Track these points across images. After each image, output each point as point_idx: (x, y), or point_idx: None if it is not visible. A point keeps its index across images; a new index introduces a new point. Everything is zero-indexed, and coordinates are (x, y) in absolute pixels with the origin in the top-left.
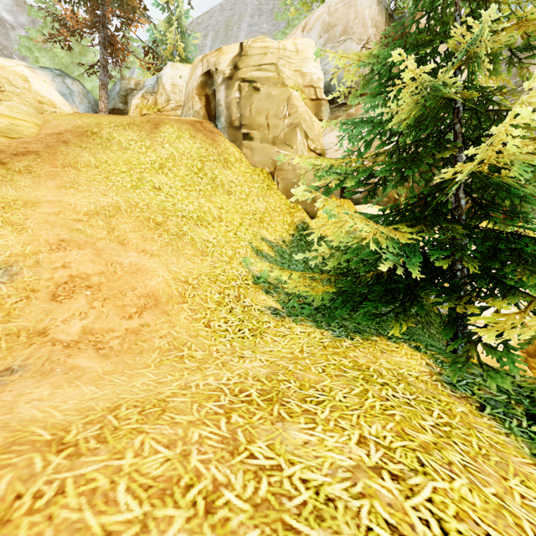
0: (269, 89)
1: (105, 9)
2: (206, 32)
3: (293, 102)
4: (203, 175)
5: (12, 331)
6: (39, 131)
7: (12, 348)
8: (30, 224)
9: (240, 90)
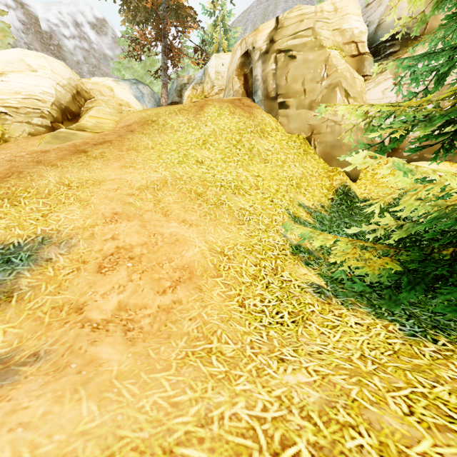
0: (305, 54)
1: (165, 23)
2: (245, 26)
3: (332, 62)
4: (241, 146)
5: (58, 304)
6: (116, 125)
7: (50, 325)
8: (94, 200)
9: (276, 62)
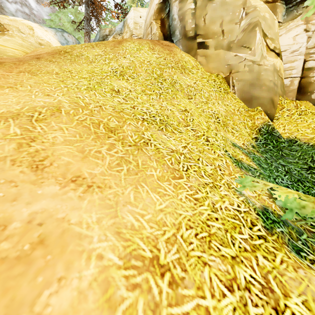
0: None
1: None
2: None
3: (250, 3)
4: (163, 80)
5: None
6: (25, 55)
7: None
8: None
9: (195, 2)
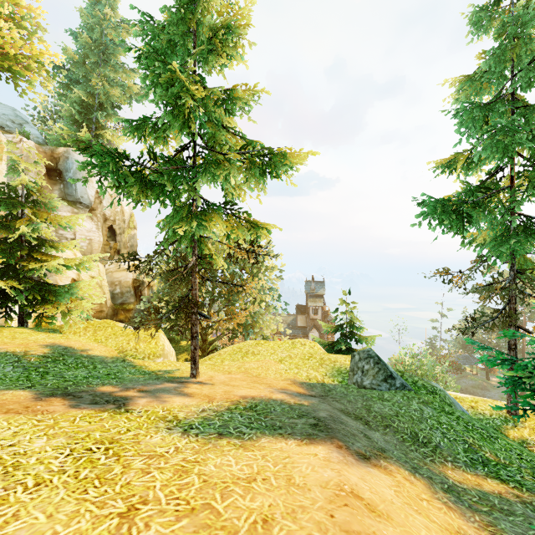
0: None
1: None
2: None
3: None
4: None
5: None
6: None
7: None
8: None
9: None
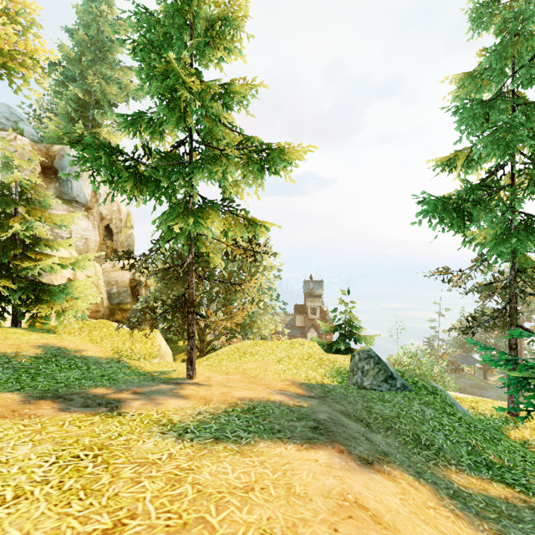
0: None
1: None
2: None
3: None
4: None
5: None
6: None
7: None
8: None
9: None
